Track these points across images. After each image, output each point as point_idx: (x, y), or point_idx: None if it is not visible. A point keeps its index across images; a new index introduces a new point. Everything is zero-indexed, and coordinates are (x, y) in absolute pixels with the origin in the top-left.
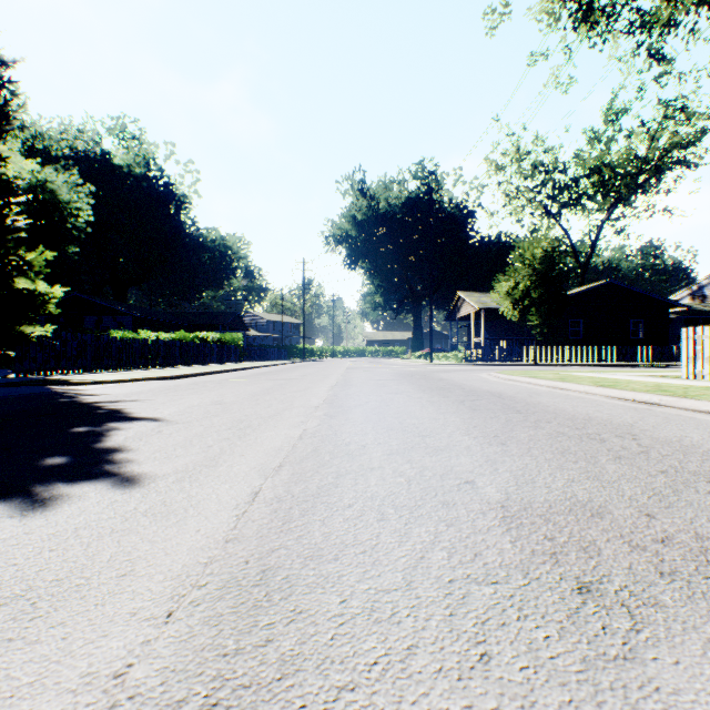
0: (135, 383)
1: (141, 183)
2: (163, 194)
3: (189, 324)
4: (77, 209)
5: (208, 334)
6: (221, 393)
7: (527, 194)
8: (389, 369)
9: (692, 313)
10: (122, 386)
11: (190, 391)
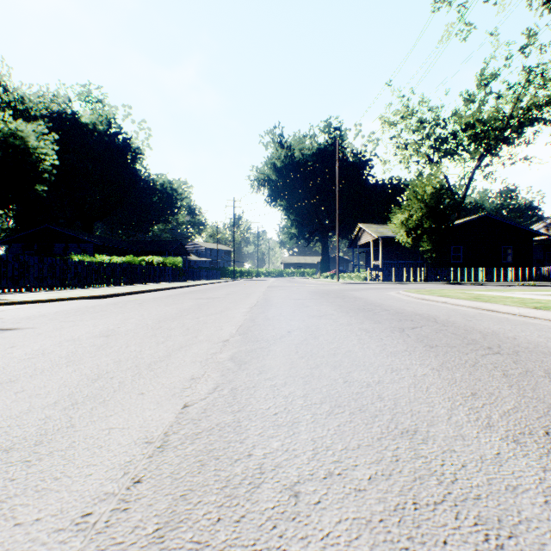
0: (57, 303)
1: (103, 138)
2: (121, 147)
3: (141, 250)
4: (43, 153)
5: (152, 258)
6: (128, 316)
7: (414, 146)
8: (305, 288)
9: (549, 241)
10: (36, 307)
11: (98, 313)
